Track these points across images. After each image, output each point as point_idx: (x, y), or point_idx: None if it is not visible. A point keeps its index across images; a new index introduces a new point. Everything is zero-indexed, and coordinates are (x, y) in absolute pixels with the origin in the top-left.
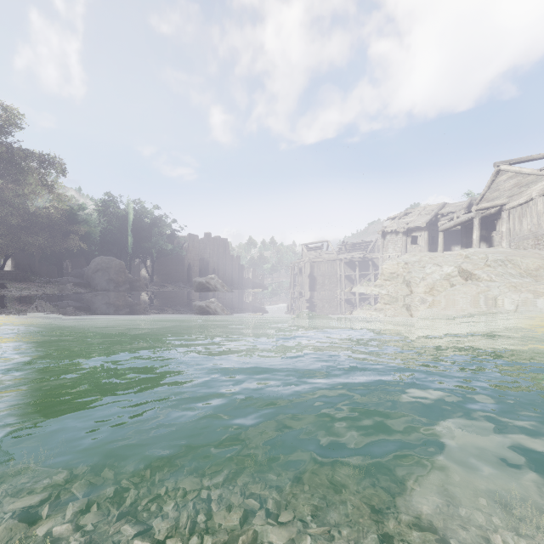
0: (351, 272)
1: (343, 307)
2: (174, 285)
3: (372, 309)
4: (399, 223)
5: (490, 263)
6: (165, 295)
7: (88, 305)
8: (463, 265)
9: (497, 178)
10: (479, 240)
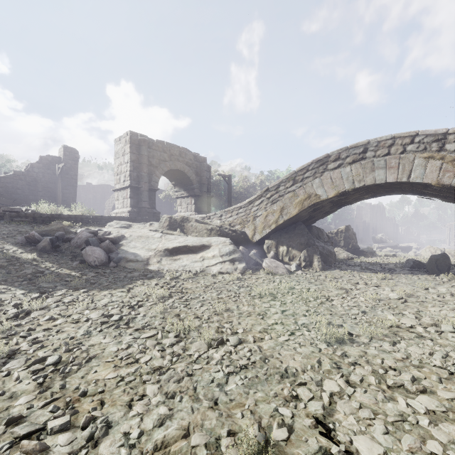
0: None
1: None
2: None
3: None
4: None
5: None
6: None
7: None
8: None
9: None
10: None
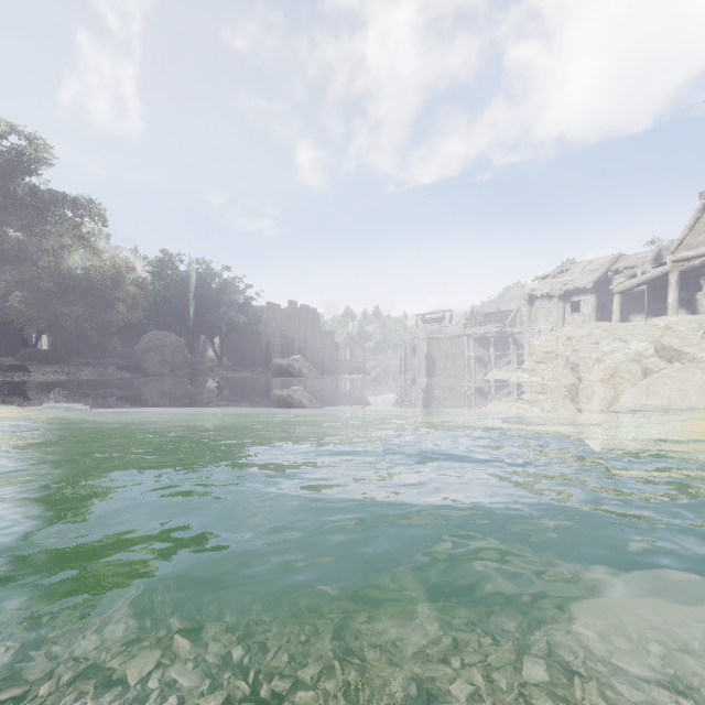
0: (483, 352)
1: (476, 400)
2: (249, 369)
3: (520, 404)
4: (554, 284)
5: None
6: (236, 382)
7: (131, 395)
8: (664, 340)
9: (704, 214)
10: (678, 304)
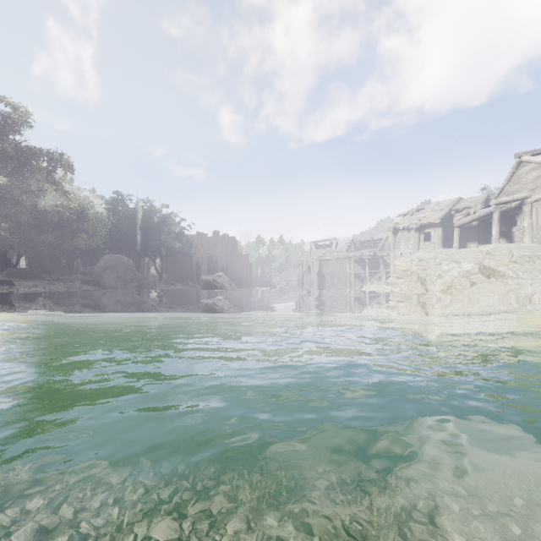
0: (361, 270)
1: (353, 306)
2: (183, 283)
3: (384, 309)
4: (412, 220)
5: (515, 259)
6: (173, 293)
7: (94, 303)
8: (485, 262)
9: (518, 170)
10: (499, 235)
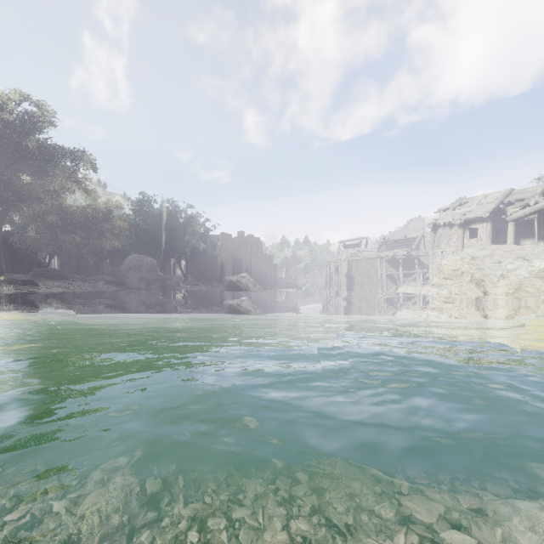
0: (393, 271)
1: (390, 310)
2: (207, 284)
3: (431, 314)
4: (454, 215)
5: None
6: (197, 294)
7: (113, 304)
8: None
9: None
10: None
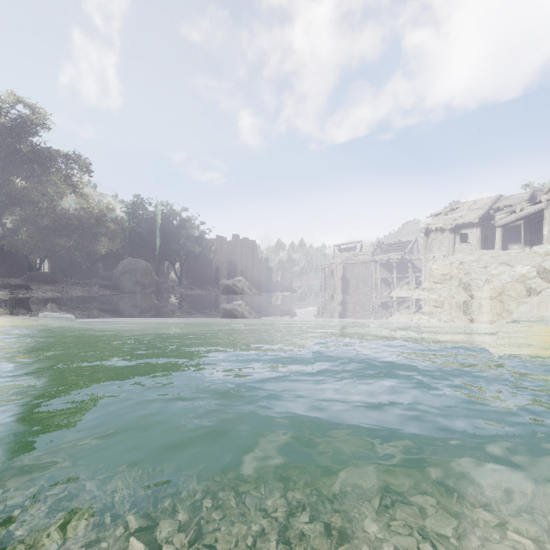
0: (387, 274)
1: (383, 313)
2: (202, 287)
3: (421, 317)
4: (446, 220)
5: None
6: (192, 298)
7: (110, 308)
8: (545, 264)
9: None
10: None
